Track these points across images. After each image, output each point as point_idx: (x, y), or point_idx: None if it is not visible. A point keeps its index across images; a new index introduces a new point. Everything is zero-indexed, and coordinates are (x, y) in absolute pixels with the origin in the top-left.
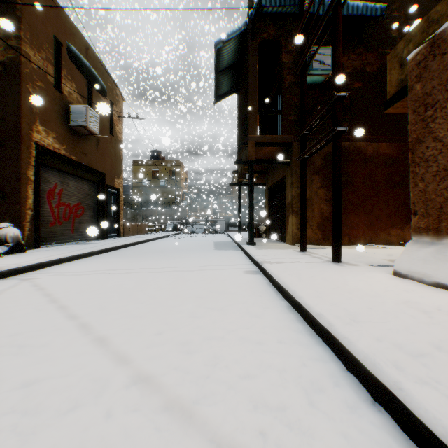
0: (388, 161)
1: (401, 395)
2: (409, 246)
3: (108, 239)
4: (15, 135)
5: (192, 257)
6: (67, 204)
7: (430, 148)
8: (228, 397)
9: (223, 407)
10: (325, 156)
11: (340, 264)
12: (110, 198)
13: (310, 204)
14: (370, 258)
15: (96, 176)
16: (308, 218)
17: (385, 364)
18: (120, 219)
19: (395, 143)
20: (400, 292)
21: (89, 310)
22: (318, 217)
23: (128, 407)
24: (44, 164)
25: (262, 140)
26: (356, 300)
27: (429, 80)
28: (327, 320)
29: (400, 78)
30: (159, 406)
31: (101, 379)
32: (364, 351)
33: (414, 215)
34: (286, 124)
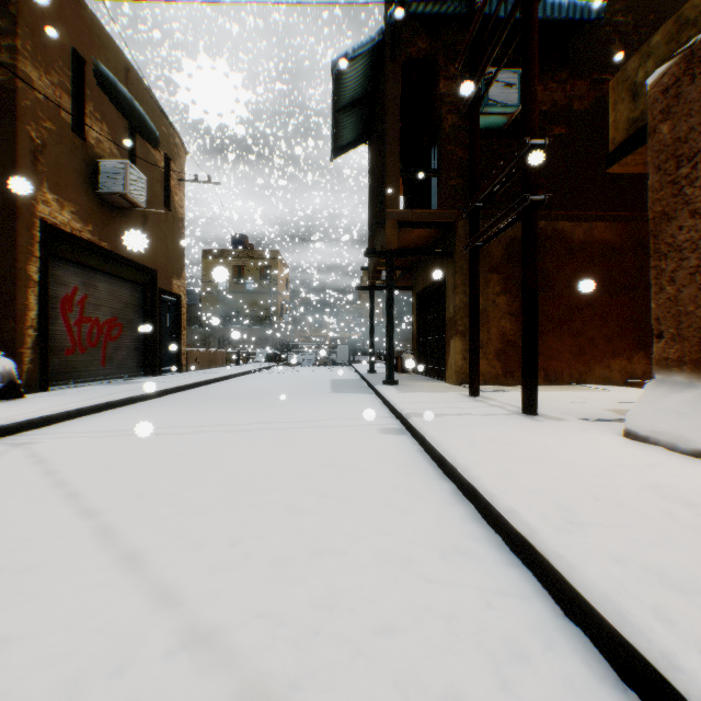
0: (607, 252)
1: (679, 680)
2: (649, 388)
3: (162, 375)
4: (8, 207)
5: (296, 405)
6: (94, 320)
7: (686, 229)
8: (355, 674)
9: (346, 696)
10: (507, 243)
11: (536, 417)
12: (165, 310)
13: (484, 320)
14: (583, 407)
15: (143, 275)
16: (481, 341)
17: (640, 613)
18: (182, 343)
19: (619, 223)
20: (640, 468)
21: (117, 500)
22: (497, 340)
23: (169, 697)
24: (56, 255)
25: (407, 217)
26: (571, 483)
27: (684, 116)
28: (525, 523)
29: (631, 116)
30: (228, 695)
31: (125, 638)
32: (598, 586)
33: (657, 338)
34: (446, 192)
